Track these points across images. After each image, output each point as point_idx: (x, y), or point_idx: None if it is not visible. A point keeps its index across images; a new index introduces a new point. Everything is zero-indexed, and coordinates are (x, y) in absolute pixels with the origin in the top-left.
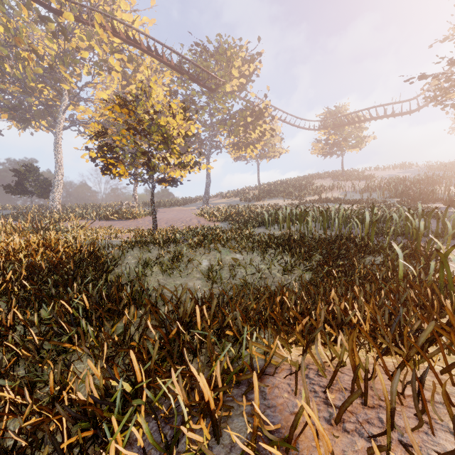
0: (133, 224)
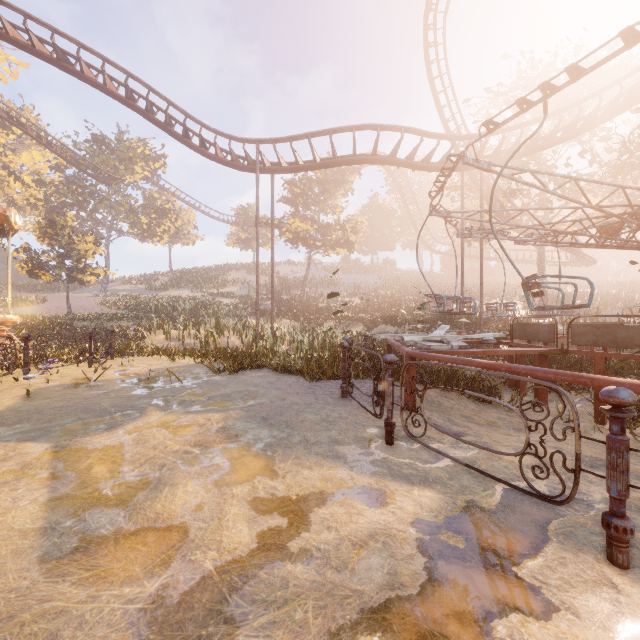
0: (30, 311)
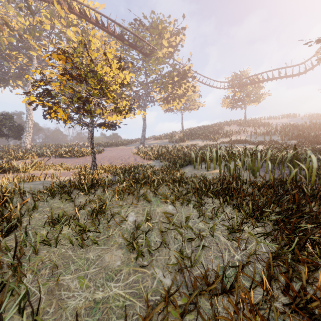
0: (81, 161)
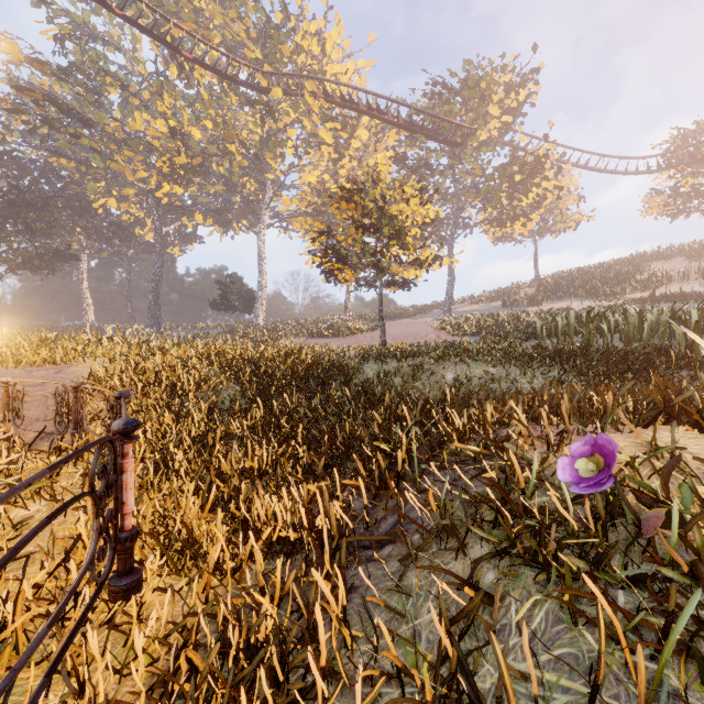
0: (352, 341)
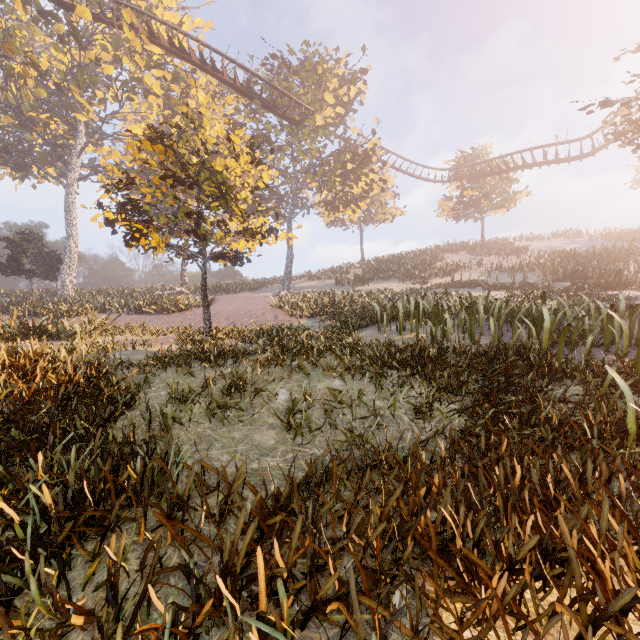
0: (177, 320)
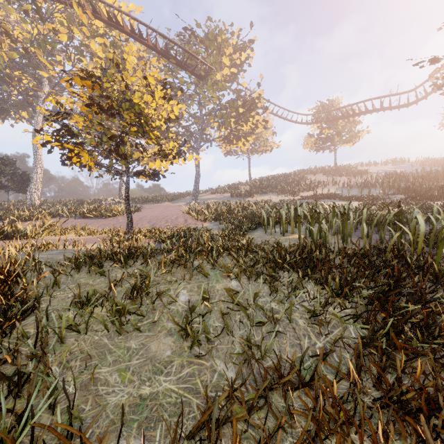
0: (111, 223)
